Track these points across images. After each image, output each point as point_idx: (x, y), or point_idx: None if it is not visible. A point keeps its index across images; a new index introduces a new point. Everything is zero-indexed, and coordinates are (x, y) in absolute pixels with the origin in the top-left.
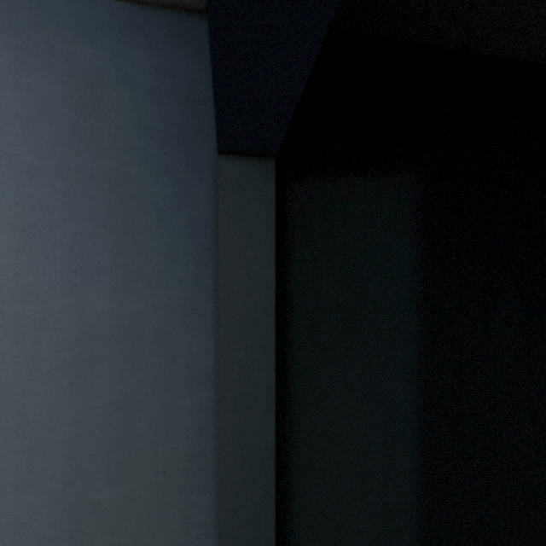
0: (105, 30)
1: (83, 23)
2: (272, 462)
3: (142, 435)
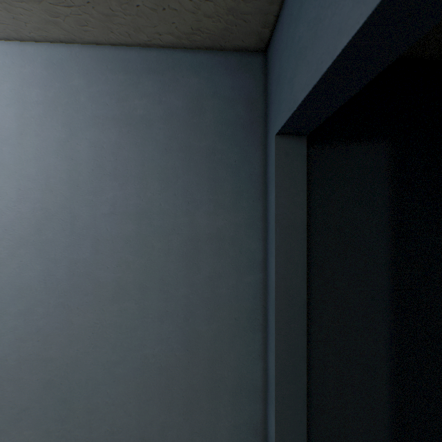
0: (204, 67)
1: (192, 65)
2: (305, 309)
3: (223, 296)
